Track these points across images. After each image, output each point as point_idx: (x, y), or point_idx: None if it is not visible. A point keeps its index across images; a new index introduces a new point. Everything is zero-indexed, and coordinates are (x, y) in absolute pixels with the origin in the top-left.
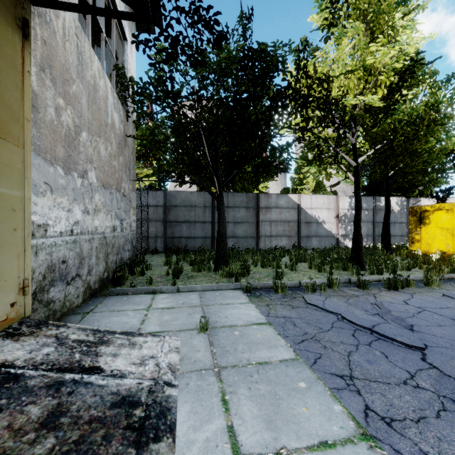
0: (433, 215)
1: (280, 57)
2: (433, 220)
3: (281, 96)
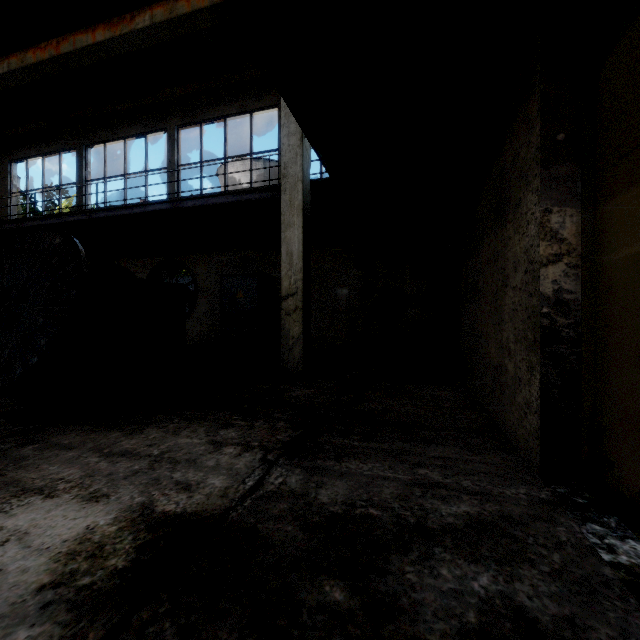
0: None
1: None
2: None
3: None
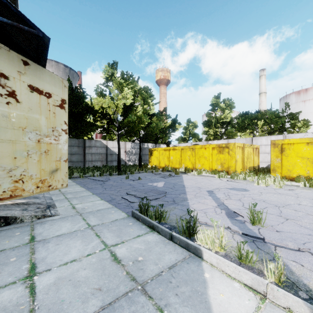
0: (154, 152)
1: (85, 95)
2: (154, 154)
3: (85, 110)
